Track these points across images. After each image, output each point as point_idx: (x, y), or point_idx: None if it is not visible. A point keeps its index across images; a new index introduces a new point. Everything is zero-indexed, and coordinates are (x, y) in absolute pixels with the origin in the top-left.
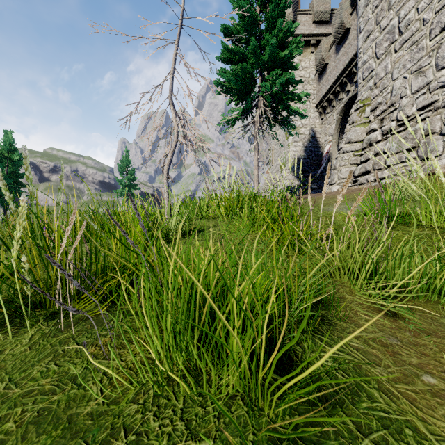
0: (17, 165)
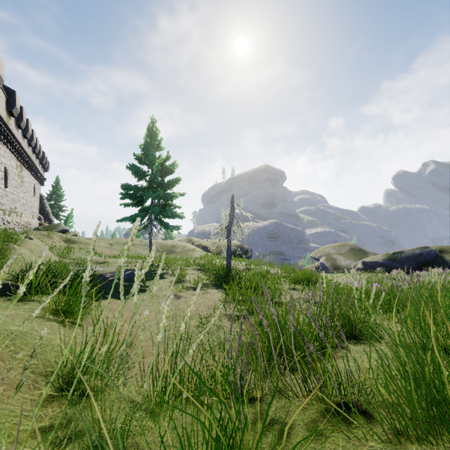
0: None
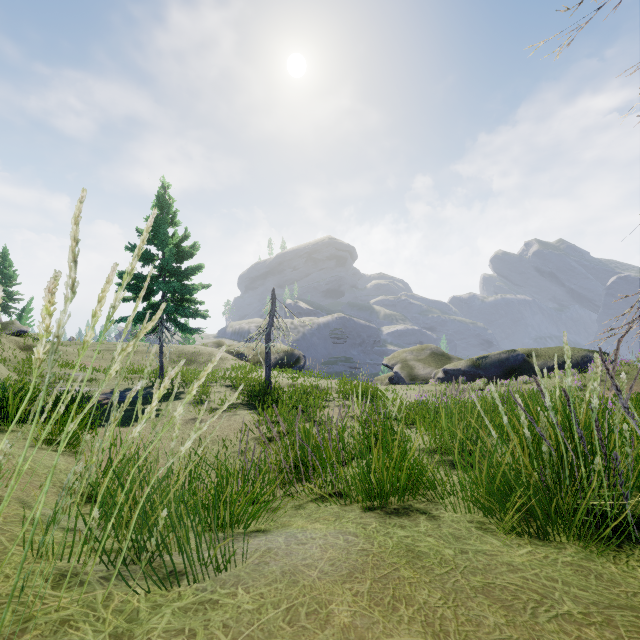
0: None
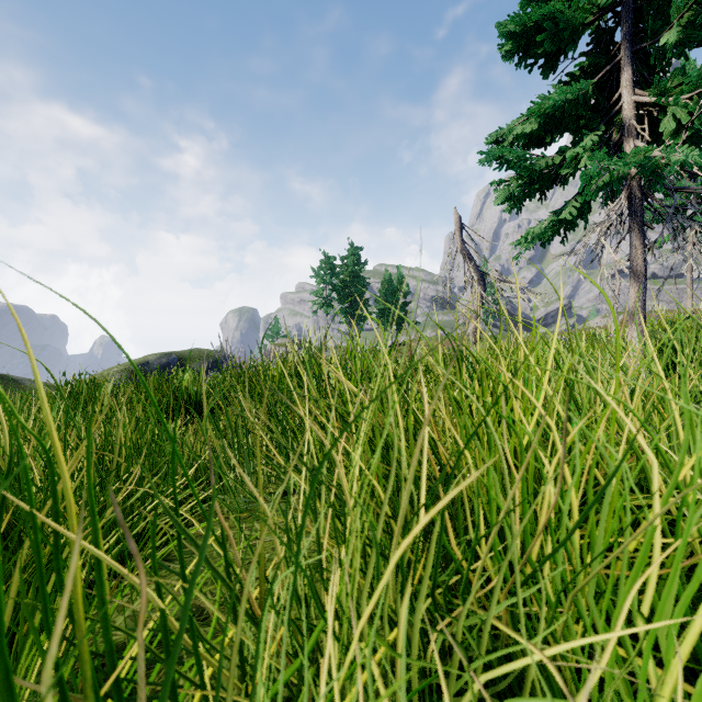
0: (406, 296)
